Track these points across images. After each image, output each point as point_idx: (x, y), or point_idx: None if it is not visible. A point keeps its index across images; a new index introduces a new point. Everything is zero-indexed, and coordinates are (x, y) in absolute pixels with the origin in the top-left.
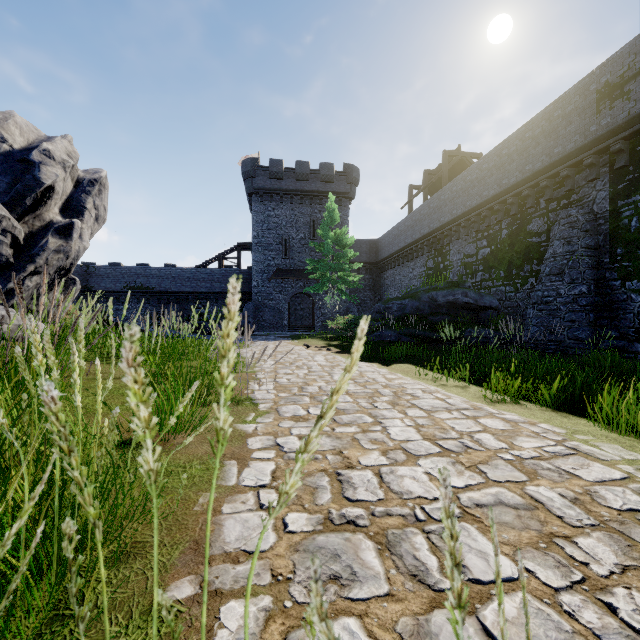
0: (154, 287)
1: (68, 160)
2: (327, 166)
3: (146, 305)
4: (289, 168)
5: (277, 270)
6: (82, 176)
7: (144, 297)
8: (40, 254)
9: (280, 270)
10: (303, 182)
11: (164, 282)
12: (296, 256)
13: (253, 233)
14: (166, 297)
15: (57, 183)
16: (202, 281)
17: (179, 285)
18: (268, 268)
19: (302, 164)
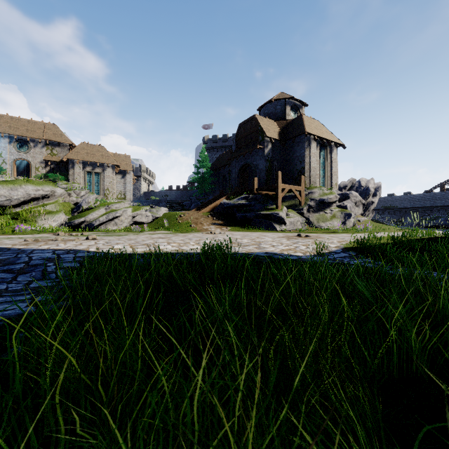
0: (397, 206)
1: (374, 186)
2: None
3: (392, 215)
4: None
5: None
6: (375, 186)
7: (391, 211)
8: (369, 208)
9: None
10: None
11: (403, 203)
12: None
13: None
14: (404, 210)
15: (372, 192)
16: (427, 200)
17: (412, 204)
18: None
19: None
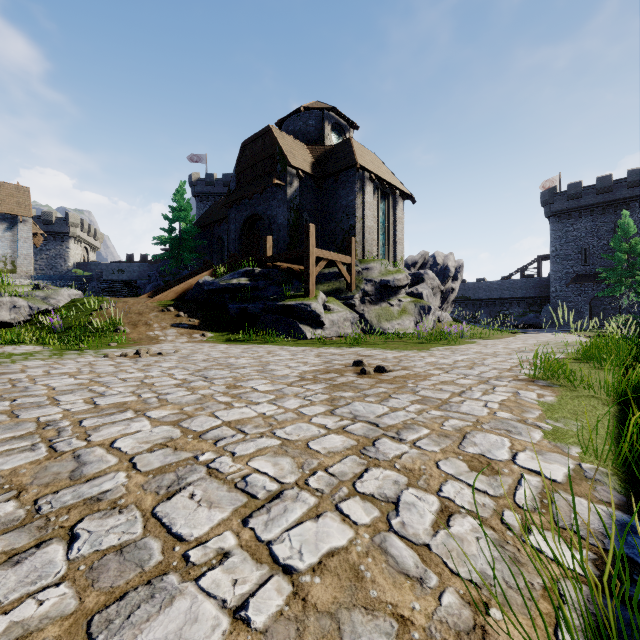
0: (470, 296)
1: (455, 265)
2: (635, 172)
3: (464, 309)
4: (588, 186)
5: (575, 276)
6: (456, 266)
7: (463, 304)
8: (448, 297)
9: (578, 276)
10: (605, 194)
11: (477, 292)
12: (597, 262)
13: (551, 248)
14: (478, 303)
15: (452, 274)
16: (506, 290)
17: (488, 294)
18: (566, 275)
19: (603, 179)
